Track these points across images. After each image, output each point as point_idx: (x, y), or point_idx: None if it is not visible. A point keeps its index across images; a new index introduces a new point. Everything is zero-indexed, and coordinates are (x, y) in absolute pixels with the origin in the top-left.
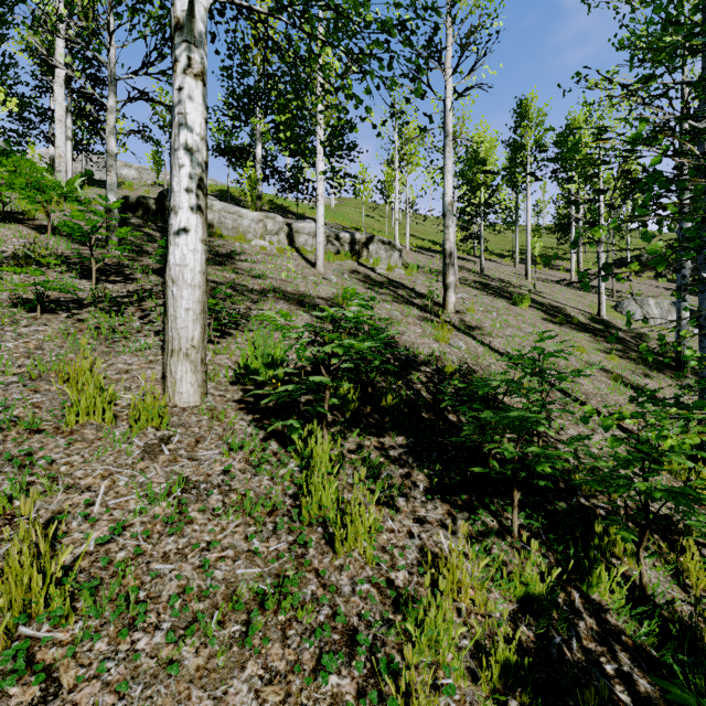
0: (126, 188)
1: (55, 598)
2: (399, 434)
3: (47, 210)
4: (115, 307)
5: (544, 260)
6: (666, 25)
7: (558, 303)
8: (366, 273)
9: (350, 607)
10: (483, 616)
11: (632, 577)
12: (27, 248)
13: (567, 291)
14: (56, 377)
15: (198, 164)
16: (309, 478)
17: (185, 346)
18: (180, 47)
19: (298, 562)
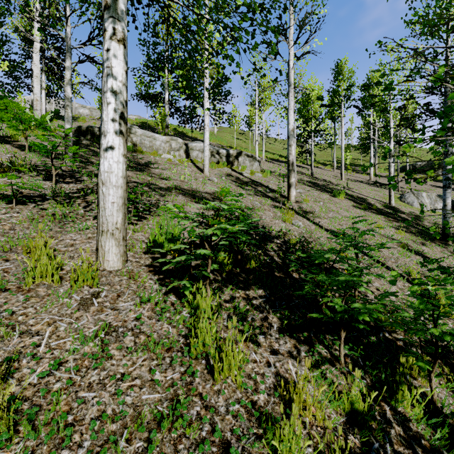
0: (80, 120)
1: (1, 426)
2: (260, 287)
3: (26, 134)
4: (67, 200)
5: (363, 169)
6: (450, 2)
7: (363, 196)
8: (237, 176)
9: (225, 424)
10: (322, 427)
11: (428, 397)
12: (10, 160)
13: (368, 187)
14: (22, 250)
15: (120, 102)
16: (196, 323)
17: (111, 228)
18: (108, 21)
19: (187, 388)
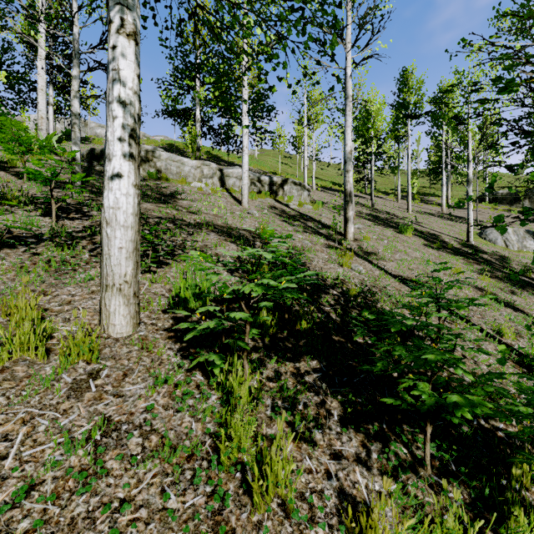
0: (96, 142)
1: None
2: (313, 357)
3: (24, 159)
4: (69, 241)
5: (457, 204)
6: None
7: (434, 231)
8: (282, 208)
9: None
10: None
11: None
12: (0, 191)
13: (440, 221)
14: (1, 311)
15: (130, 116)
16: (228, 417)
17: (118, 282)
18: (114, 9)
19: (214, 520)
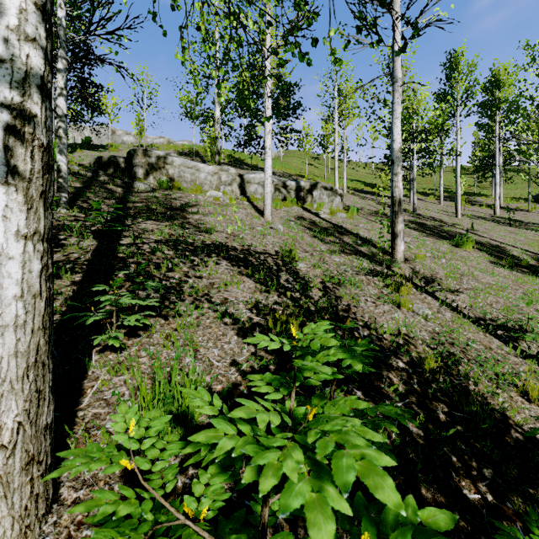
0: (112, 149)
1: None
2: None
3: None
4: None
5: None
6: None
7: (496, 242)
8: (311, 218)
9: None
10: None
11: None
12: None
13: (498, 228)
14: None
15: (11, 89)
16: None
17: None
18: None
19: None
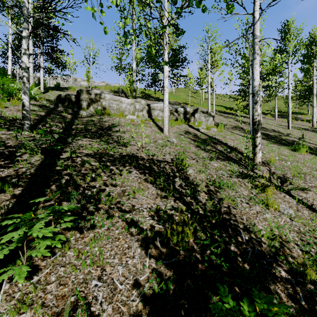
0: (71, 90)
1: None
2: None
3: None
4: None
5: None
6: None
7: None
8: (194, 132)
9: None
10: None
11: None
12: None
13: None
14: None
15: None
16: None
17: None
18: None
19: None
